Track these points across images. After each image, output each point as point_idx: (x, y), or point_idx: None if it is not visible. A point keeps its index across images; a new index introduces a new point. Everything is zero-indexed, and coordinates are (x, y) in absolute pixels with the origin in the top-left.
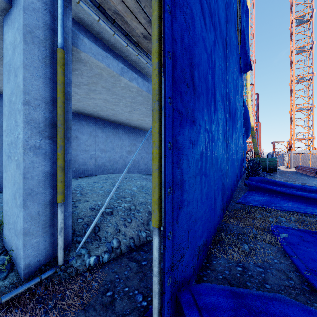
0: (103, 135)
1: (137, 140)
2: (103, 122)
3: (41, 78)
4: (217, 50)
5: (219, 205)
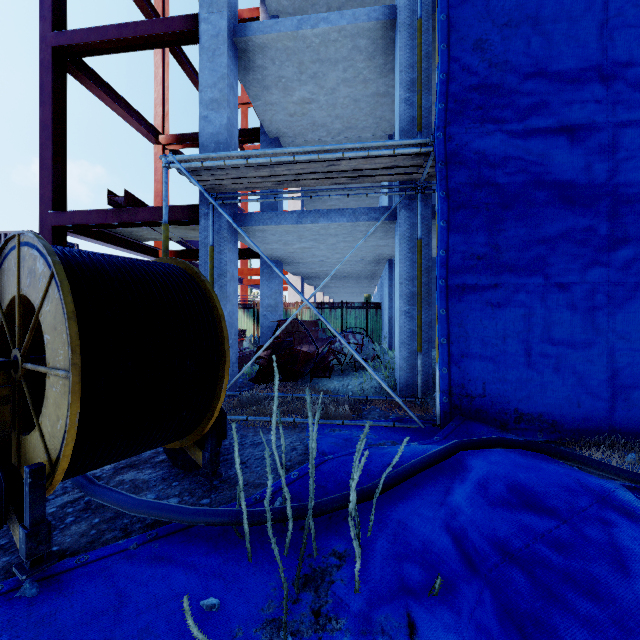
0: None
1: None
2: None
3: (409, 263)
4: (639, 134)
5: None
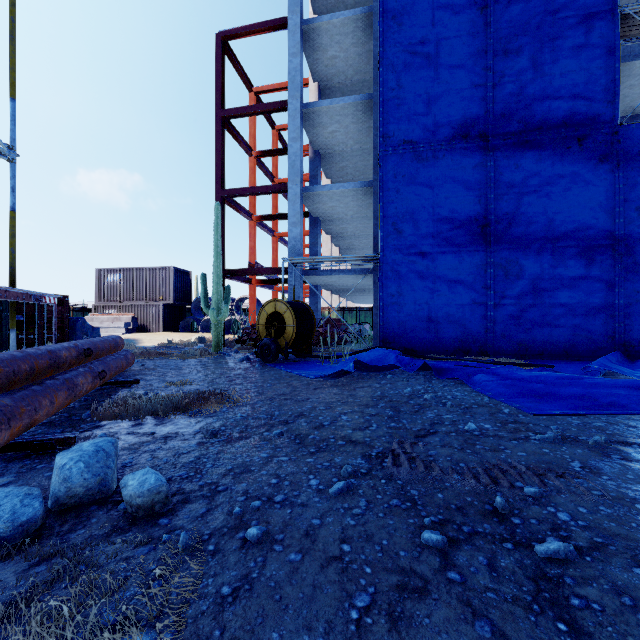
0: None
1: None
2: None
3: (378, 293)
4: (444, 256)
5: (448, 344)
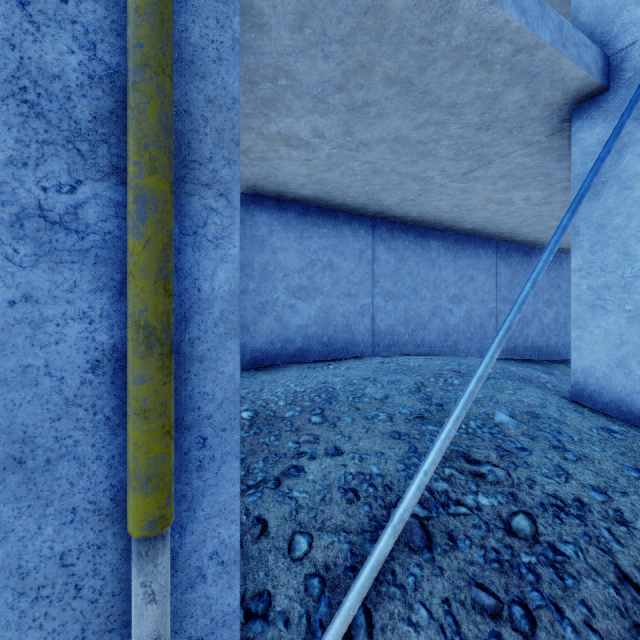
0: (390, 258)
1: (478, 268)
2: (390, 226)
3: None
4: None
5: None
